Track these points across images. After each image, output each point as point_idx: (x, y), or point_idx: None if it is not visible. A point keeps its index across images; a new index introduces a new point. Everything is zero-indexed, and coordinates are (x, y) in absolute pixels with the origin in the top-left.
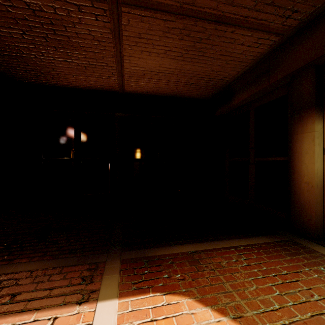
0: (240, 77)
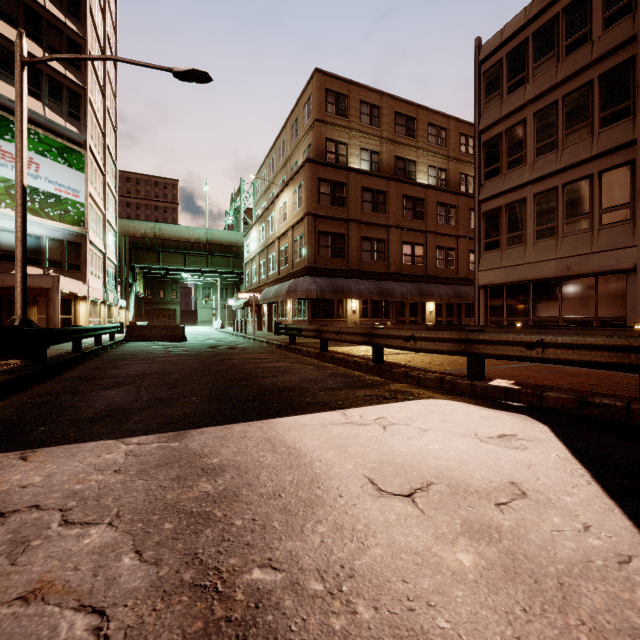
0: None
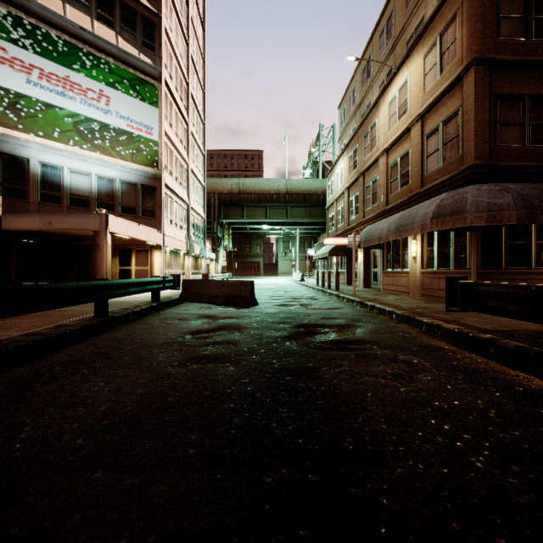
0: (88, 235)
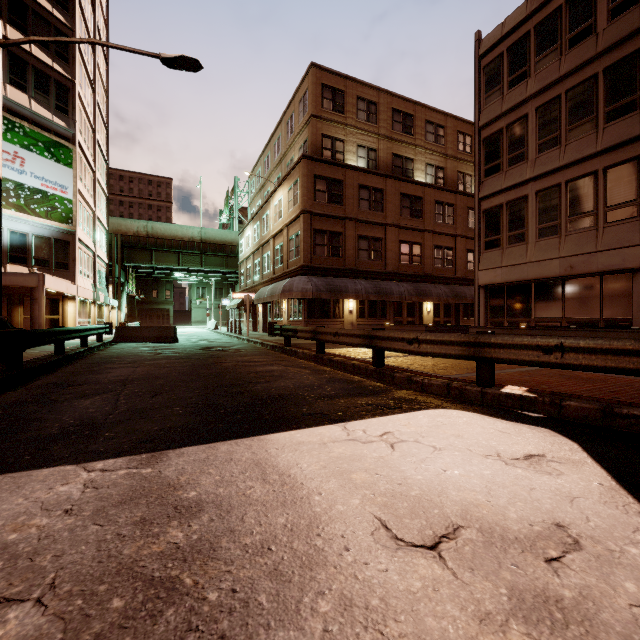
0: None
